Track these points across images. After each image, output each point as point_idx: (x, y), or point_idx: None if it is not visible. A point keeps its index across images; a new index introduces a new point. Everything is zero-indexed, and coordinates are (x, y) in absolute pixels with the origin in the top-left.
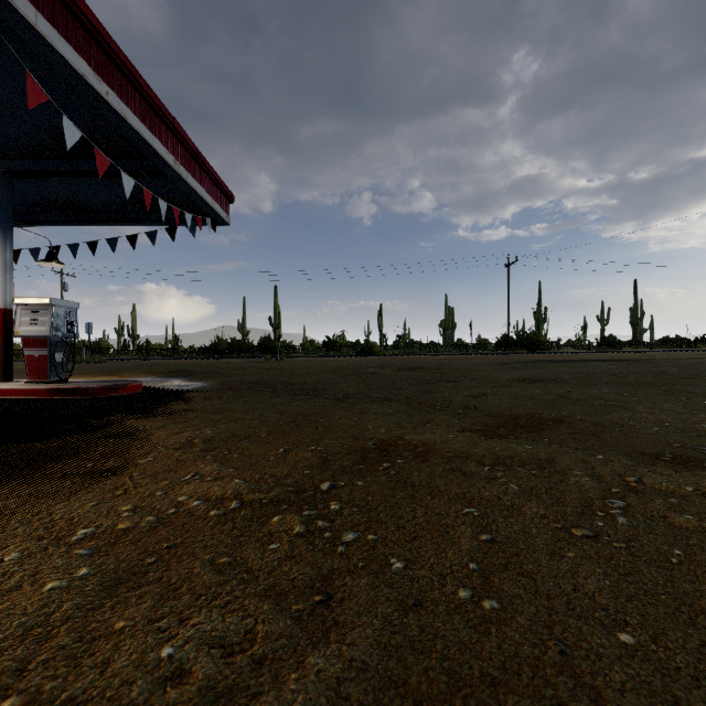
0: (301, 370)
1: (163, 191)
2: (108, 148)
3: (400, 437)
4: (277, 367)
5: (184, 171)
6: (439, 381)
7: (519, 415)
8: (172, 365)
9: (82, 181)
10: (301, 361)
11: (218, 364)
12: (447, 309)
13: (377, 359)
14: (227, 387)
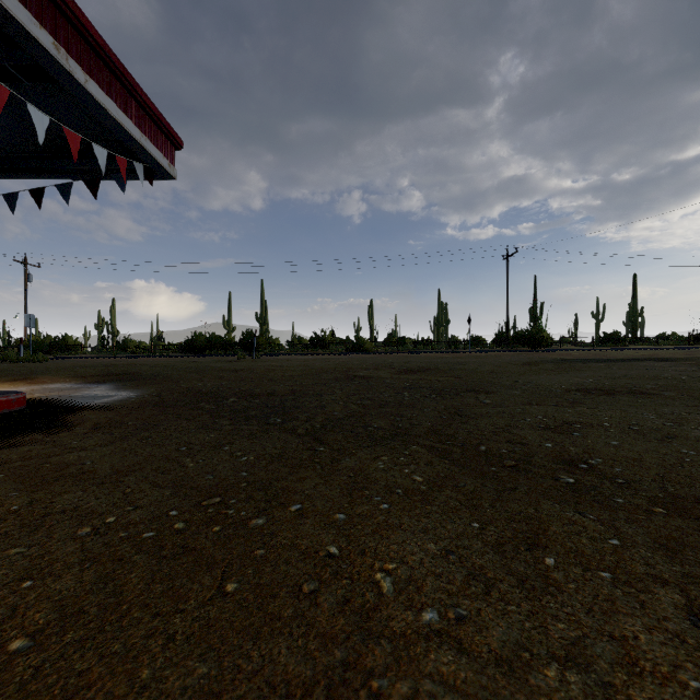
0: (276, 372)
1: (69, 119)
2: None
3: None
4: (246, 369)
5: (80, 71)
6: (462, 390)
7: None
8: (119, 365)
9: None
10: (281, 360)
11: (178, 364)
12: (440, 304)
13: (370, 357)
14: (157, 401)
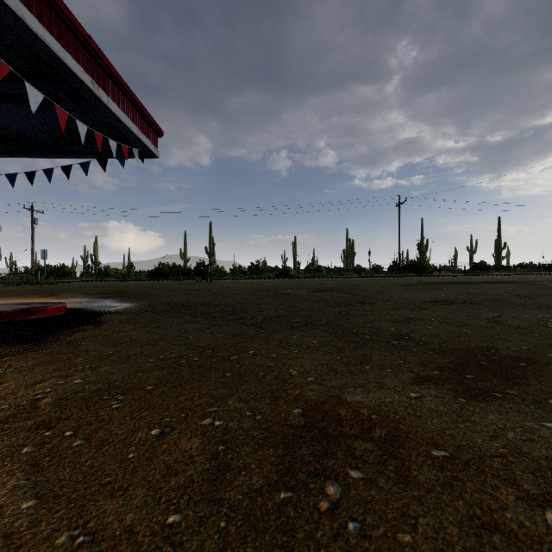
0: (226, 291)
1: (91, 121)
2: (23, 67)
3: (339, 397)
4: (204, 289)
5: (105, 95)
6: (354, 302)
7: (470, 350)
8: (113, 286)
9: (9, 108)
10: (228, 282)
11: (154, 285)
12: (348, 241)
13: (293, 281)
14: (151, 309)
